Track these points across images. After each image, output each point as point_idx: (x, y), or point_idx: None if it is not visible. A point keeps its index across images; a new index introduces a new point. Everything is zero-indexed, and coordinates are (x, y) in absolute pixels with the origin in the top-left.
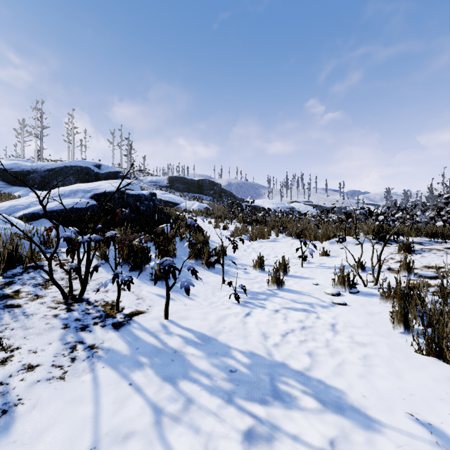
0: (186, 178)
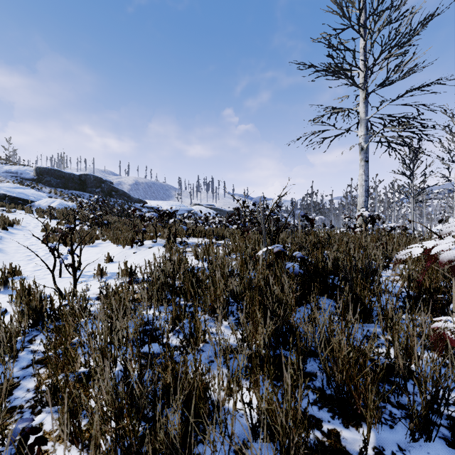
0: (62, 171)
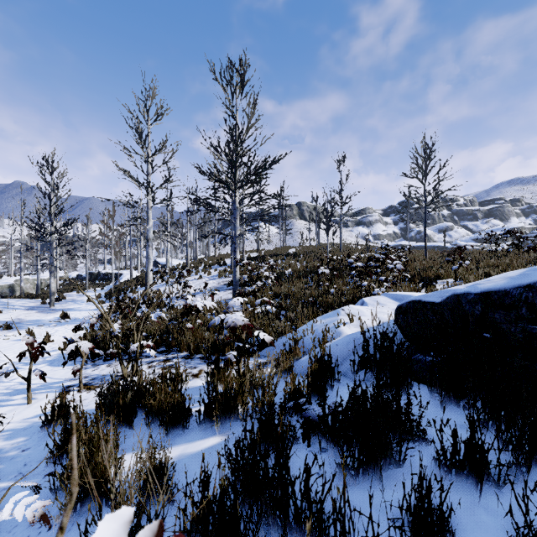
0: None
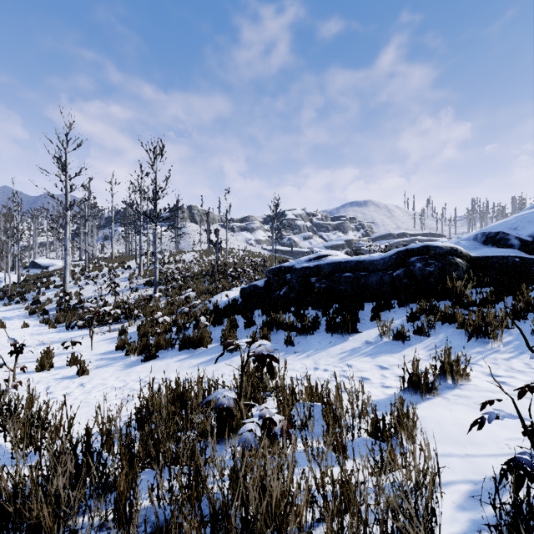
0: None
